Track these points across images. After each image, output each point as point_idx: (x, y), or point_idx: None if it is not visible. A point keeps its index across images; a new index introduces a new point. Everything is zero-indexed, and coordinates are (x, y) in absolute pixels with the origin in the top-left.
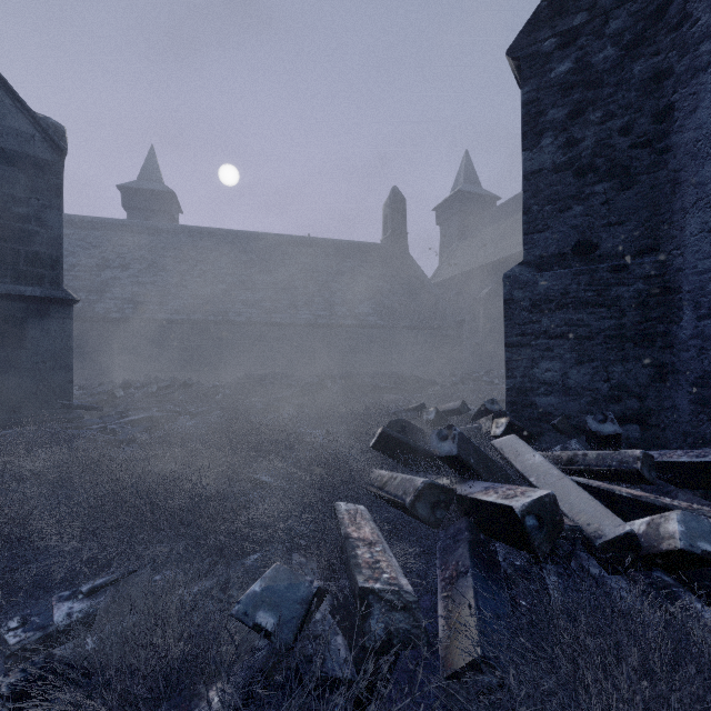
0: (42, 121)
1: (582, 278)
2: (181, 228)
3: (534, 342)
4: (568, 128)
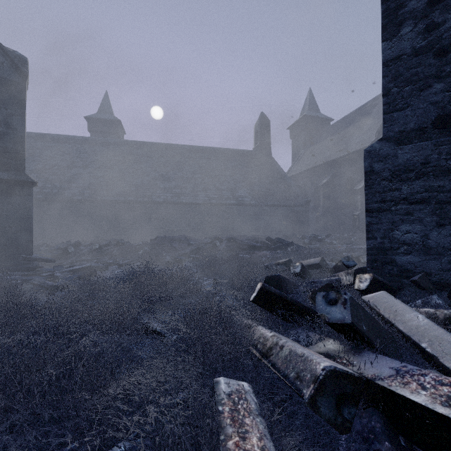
0: (9, 52)
1: (443, 148)
2: (123, 141)
3: (394, 208)
4: (428, 14)
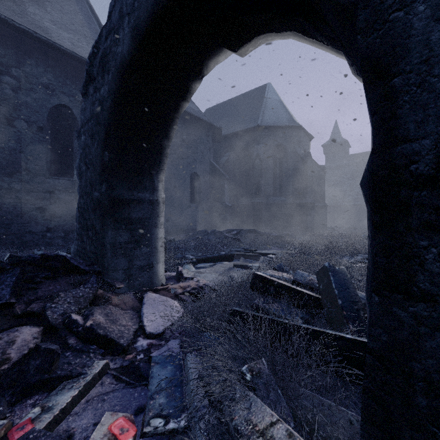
0: (321, 167)
1: None
2: (351, 162)
3: None
4: None
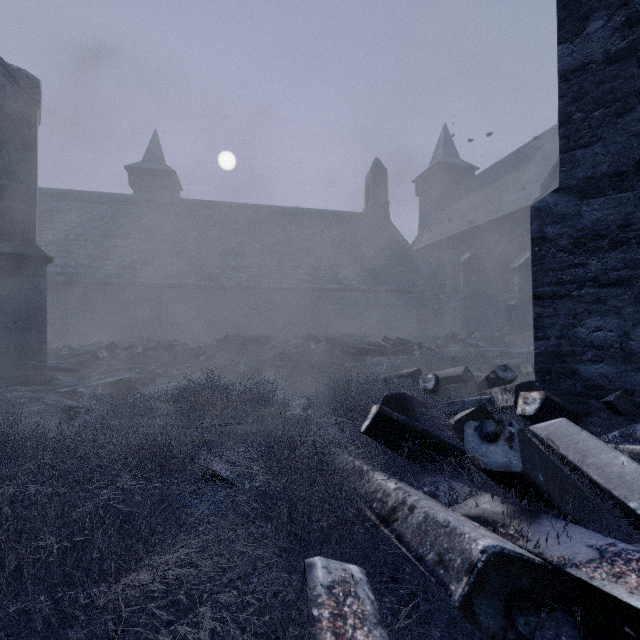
0: (13, 71)
1: None
2: (178, 201)
3: (577, 292)
4: (629, 1)
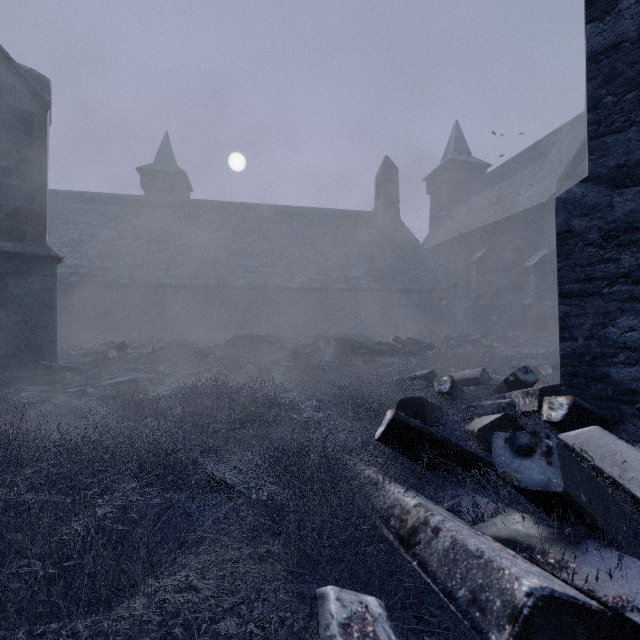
0: (24, 71)
1: None
2: (188, 201)
3: (608, 290)
4: None
